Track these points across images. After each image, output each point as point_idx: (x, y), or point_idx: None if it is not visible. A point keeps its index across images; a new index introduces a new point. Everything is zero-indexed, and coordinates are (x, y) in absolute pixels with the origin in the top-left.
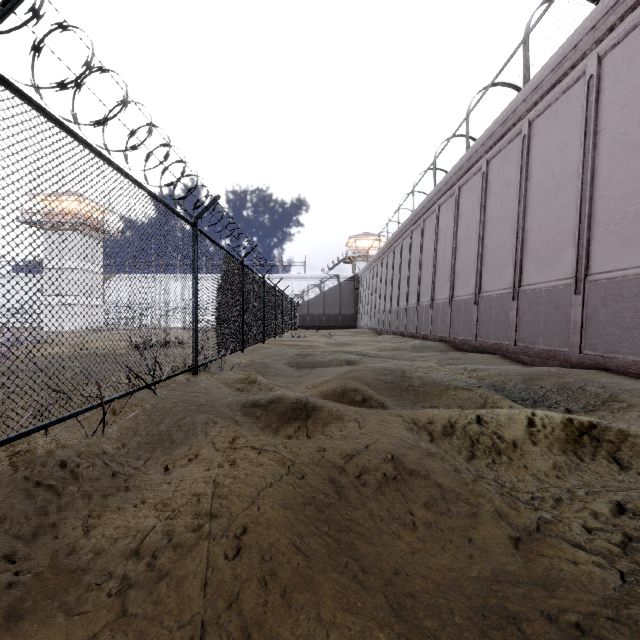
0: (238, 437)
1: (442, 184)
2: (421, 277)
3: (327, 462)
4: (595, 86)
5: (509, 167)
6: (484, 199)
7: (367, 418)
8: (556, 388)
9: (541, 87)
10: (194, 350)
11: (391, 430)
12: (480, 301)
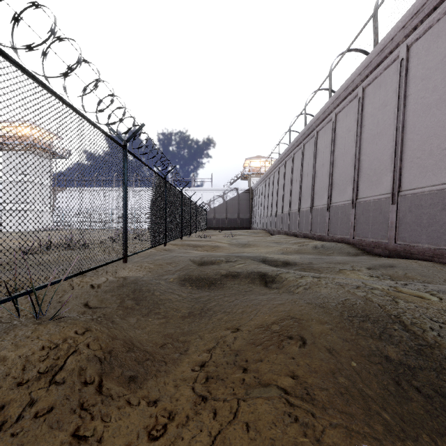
0: None
1: (342, 90)
2: (315, 183)
3: None
4: None
5: None
6: (404, 88)
7: None
8: None
9: None
10: None
11: None
12: (400, 200)
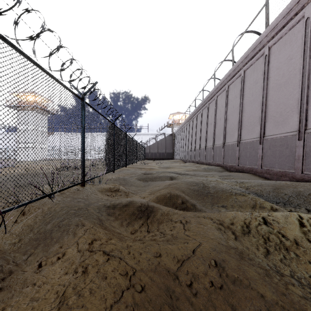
0: (95, 240)
1: (219, 84)
2: (207, 133)
3: (162, 269)
4: (310, 23)
5: (257, 73)
6: (242, 91)
7: (189, 221)
8: (295, 194)
9: (276, 27)
10: (82, 172)
11: (207, 232)
12: (240, 145)
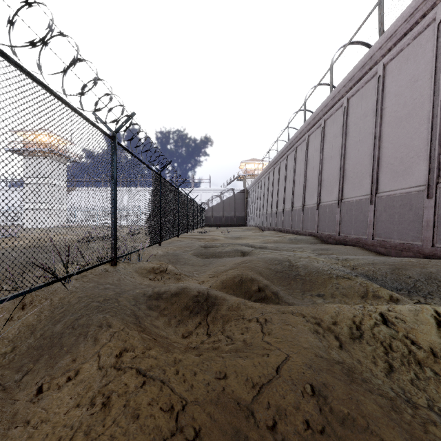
0: (126, 350)
1: (311, 119)
2: (294, 188)
3: (229, 400)
4: None
5: (366, 102)
6: (345, 128)
7: (269, 319)
8: (423, 277)
9: (395, 35)
10: (113, 244)
11: (298, 338)
12: (342, 205)
